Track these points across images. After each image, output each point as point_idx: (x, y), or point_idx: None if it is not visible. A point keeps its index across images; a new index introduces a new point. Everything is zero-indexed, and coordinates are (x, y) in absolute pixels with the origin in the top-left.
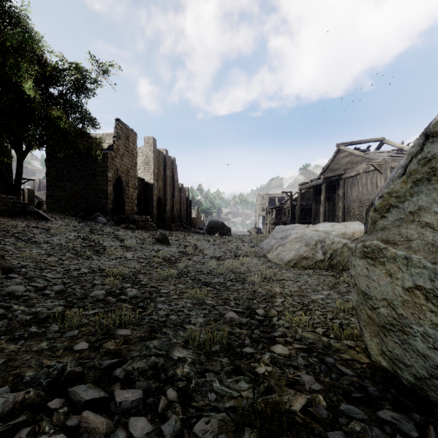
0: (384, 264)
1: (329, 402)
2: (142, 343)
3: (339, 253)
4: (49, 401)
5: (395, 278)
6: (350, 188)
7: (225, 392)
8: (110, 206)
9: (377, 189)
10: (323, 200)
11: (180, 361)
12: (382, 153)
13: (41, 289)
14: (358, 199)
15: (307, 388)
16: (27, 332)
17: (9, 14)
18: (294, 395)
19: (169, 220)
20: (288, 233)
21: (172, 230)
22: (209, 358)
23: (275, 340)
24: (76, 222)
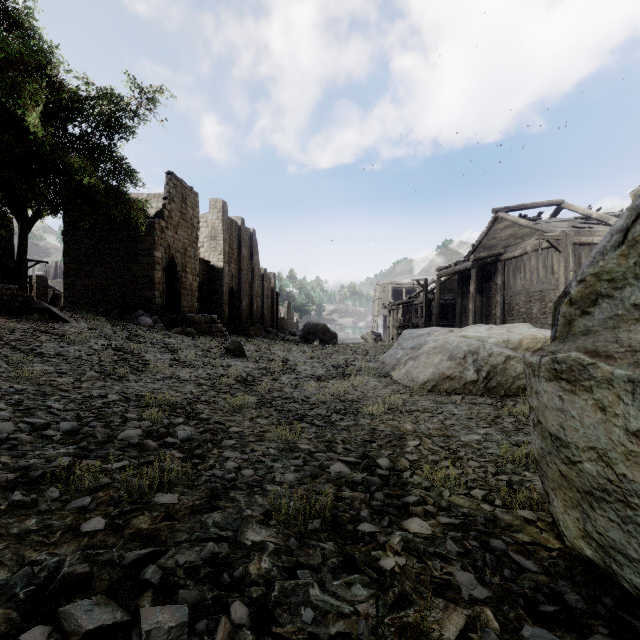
0: (591, 390)
1: (503, 622)
2: (194, 517)
3: (500, 371)
4: (25, 630)
5: (611, 415)
6: (513, 274)
7: (329, 605)
8: (158, 300)
9: (553, 275)
10: (473, 292)
11: (255, 549)
12: (560, 223)
13: (40, 427)
14: (525, 290)
15: (465, 596)
16: (7, 502)
17: (4, 12)
18: (445, 610)
19: (246, 321)
20: (422, 340)
21: (250, 336)
22: (304, 543)
23: (409, 510)
24: (107, 324)
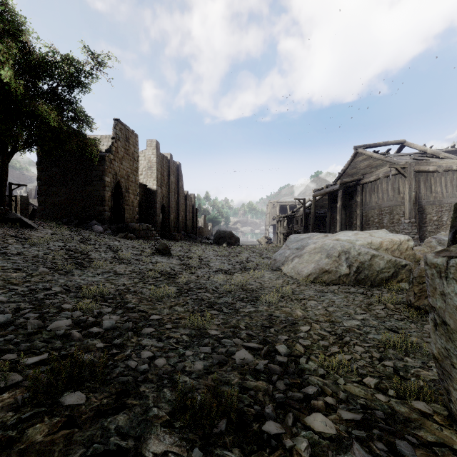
0: None
1: None
2: (97, 421)
3: (367, 266)
4: None
5: None
6: (369, 194)
7: None
8: (108, 213)
9: (399, 195)
10: (339, 208)
11: None
12: (404, 156)
13: None
14: (378, 206)
15: None
16: None
17: None
18: None
19: (173, 229)
20: (305, 242)
21: (176, 240)
22: (208, 453)
23: (310, 404)
24: (67, 230)
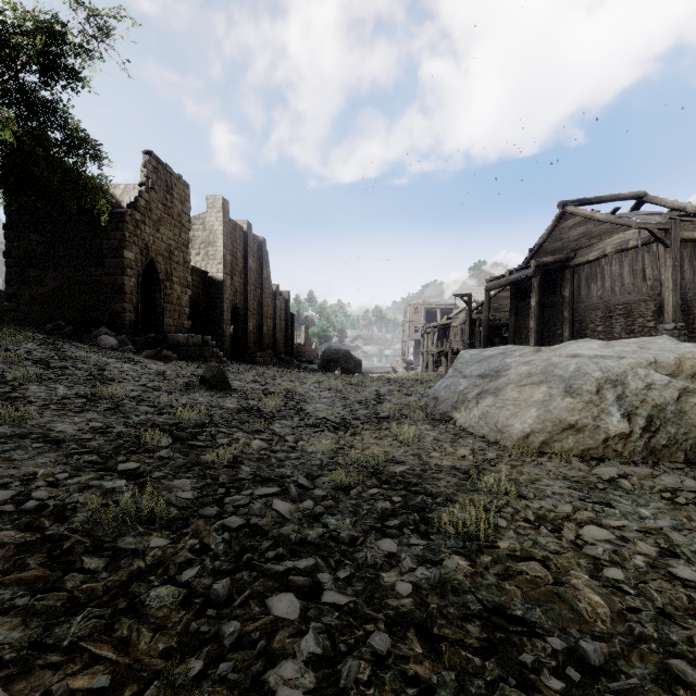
0: None
1: None
2: None
3: (673, 415)
4: None
5: None
6: (586, 284)
7: None
8: (131, 316)
9: (645, 282)
10: (535, 307)
11: None
12: (649, 216)
13: None
14: (604, 303)
15: None
16: None
17: None
18: None
19: (254, 346)
20: (498, 363)
21: (257, 363)
22: None
23: None
24: (34, 342)
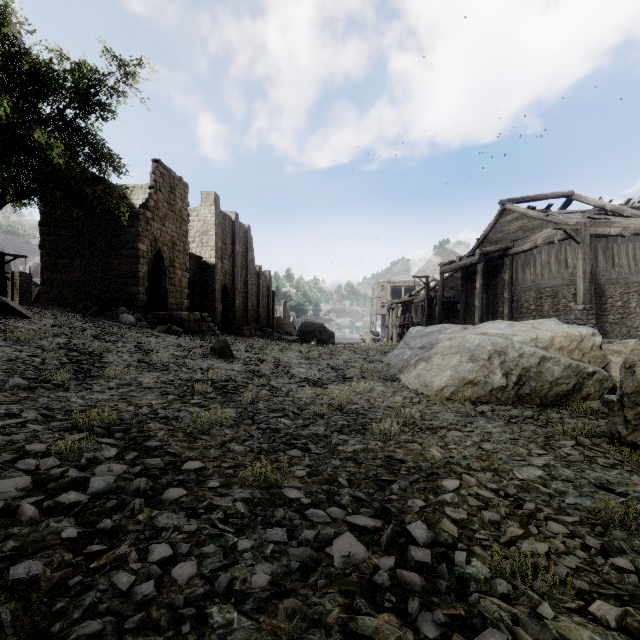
0: None
1: None
2: None
3: (534, 374)
4: None
5: None
6: (522, 269)
7: None
8: (143, 297)
9: (567, 269)
10: (479, 289)
11: None
12: (573, 214)
13: None
14: (536, 286)
15: None
16: None
17: None
18: None
19: (240, 320)
20: (433, 338)
21: (244, 335)
22: None
23: None
24: (79, 321)
